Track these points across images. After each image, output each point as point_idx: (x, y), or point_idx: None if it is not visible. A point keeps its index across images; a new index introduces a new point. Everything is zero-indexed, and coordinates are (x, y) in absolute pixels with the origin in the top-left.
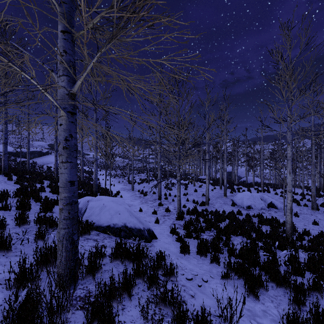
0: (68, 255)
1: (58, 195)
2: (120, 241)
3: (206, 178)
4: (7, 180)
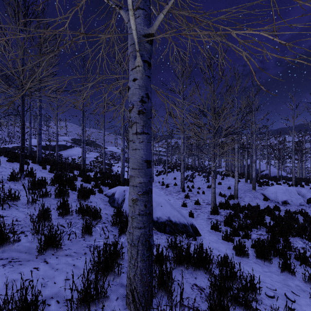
0: (144, 267)
1: (90, 184)
2: (174, 240)
3: (235, 170)
4: (42, 169)
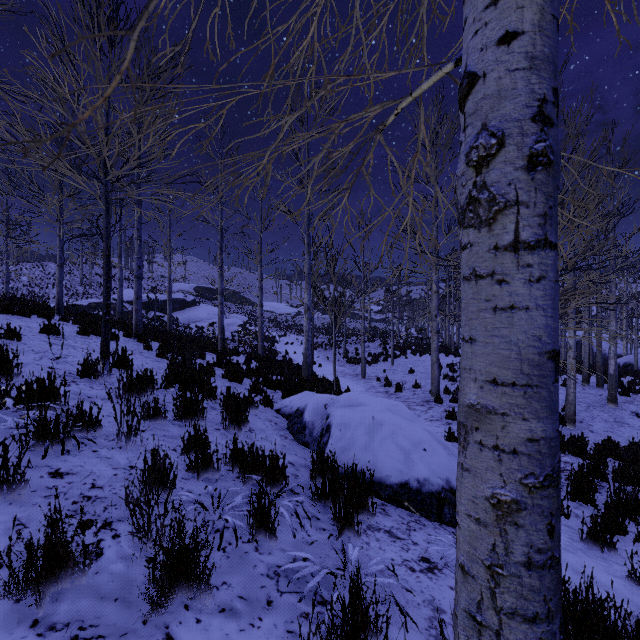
0: None
1: (241, 384)
2: None
3: (569, 355)
4: (143, 350)
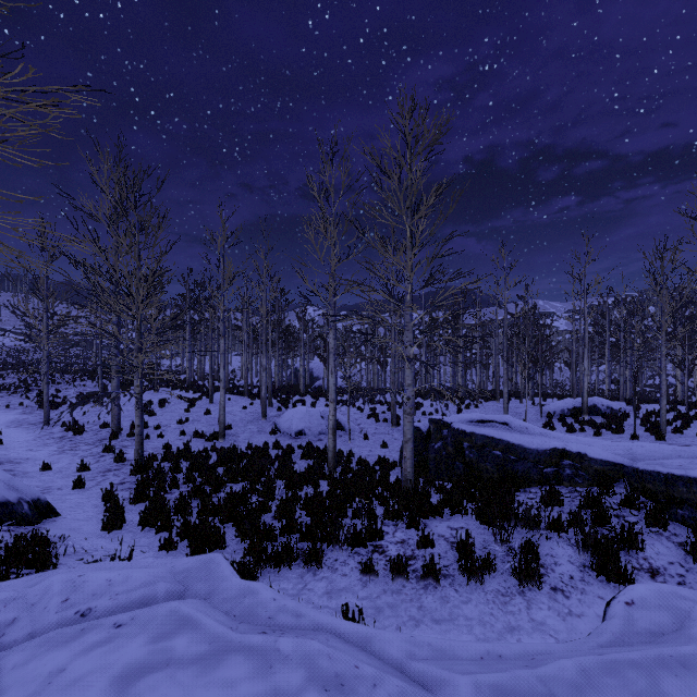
0: None
1: None
2: None
3: (221, 386)
4: None
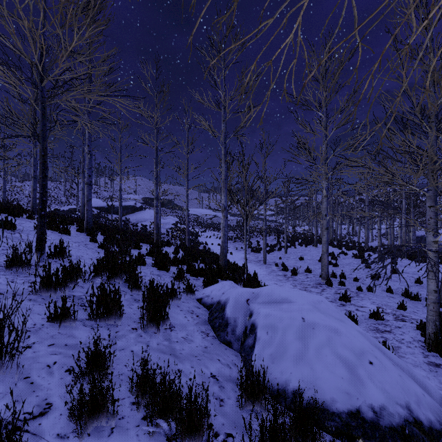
0: None
1: (167, 272)
2: None
3: None
4: (89, 242)
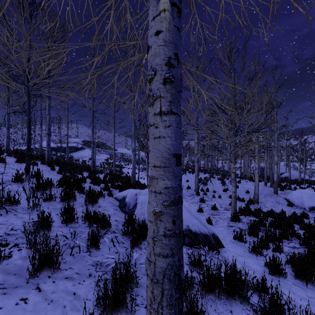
0: (172, 314)
1: (99, 186)
2: (198, 256)
3: (256, 172)
4: (50, 170)
